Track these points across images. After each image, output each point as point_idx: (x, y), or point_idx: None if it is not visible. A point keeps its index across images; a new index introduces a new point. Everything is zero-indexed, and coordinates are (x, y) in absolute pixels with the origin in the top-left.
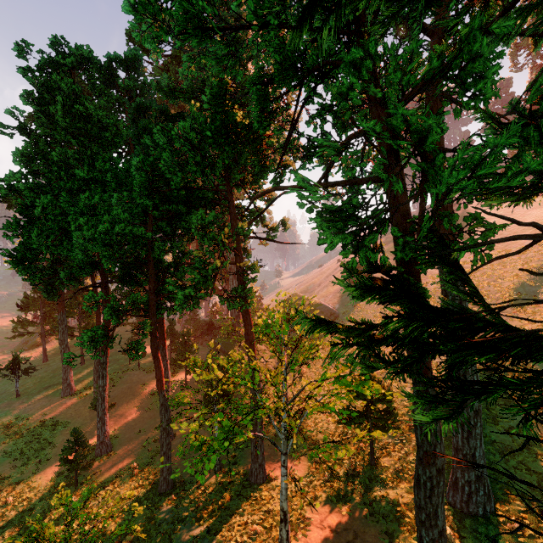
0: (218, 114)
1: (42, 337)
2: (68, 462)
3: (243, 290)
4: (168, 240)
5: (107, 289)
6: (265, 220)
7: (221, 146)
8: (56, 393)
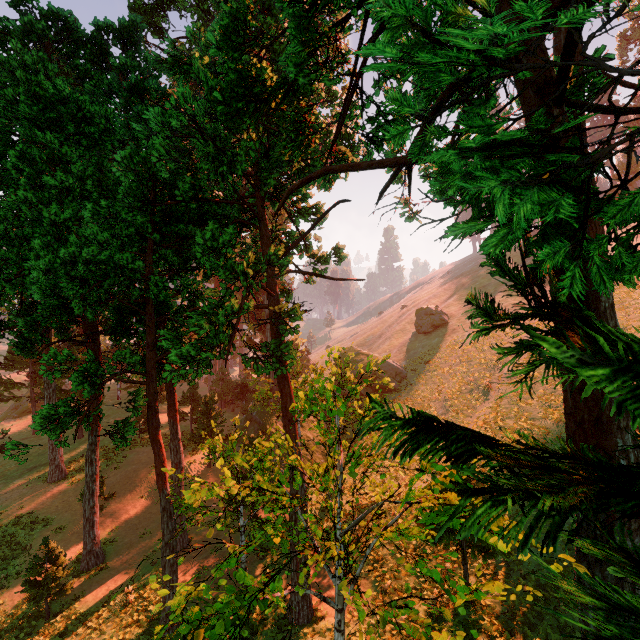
0: (232, 62)
1: (32, 402)
2: (35, 586)
3: (277, 346)
4: (173, 275)
5: (96, 343)
6: (312, 249)
7: (237, 116)
8: (42, 476)
